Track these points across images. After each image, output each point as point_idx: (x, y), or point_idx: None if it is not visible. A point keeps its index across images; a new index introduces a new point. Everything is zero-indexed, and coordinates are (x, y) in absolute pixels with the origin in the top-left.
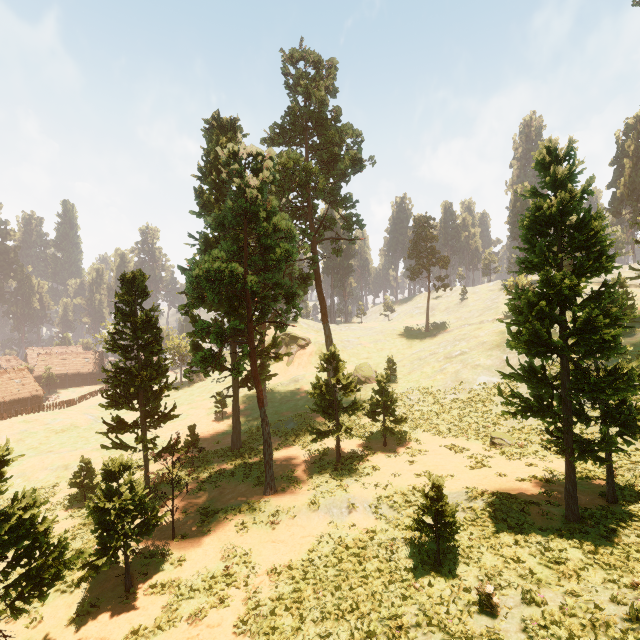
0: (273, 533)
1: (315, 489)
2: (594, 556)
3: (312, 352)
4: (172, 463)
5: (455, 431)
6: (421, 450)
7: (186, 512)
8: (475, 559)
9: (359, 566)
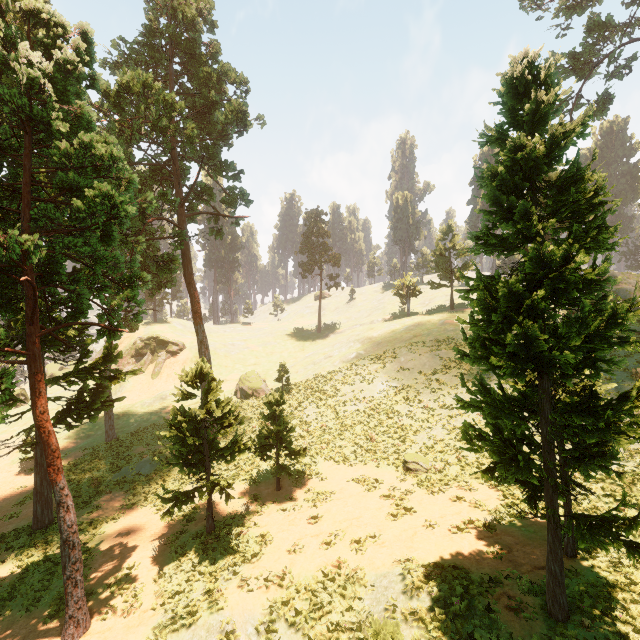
0: None
1: (165, 604)
2: None
3: (187, 360)
4: None
5: (362, 455)
6: (326, 493)
7: None
8: None
9: None
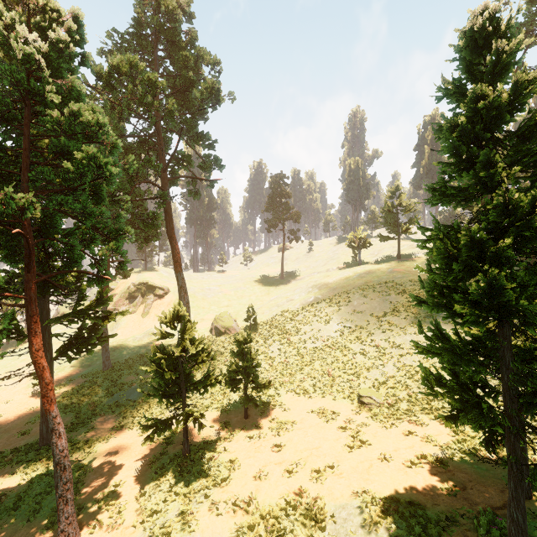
0: None
1: (144, 522)
2: None
3: (171, 302)
4: None
5: (320, 388)
6: (288, 423)
7: None
8: None
9: None
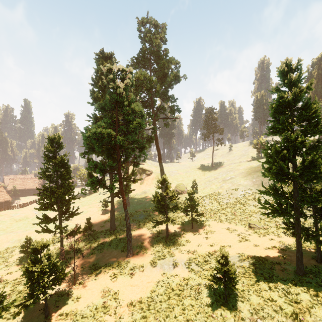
0: (131, 280)
1: (155, 253)
2: (317, 298)
3: (153, 177)
4: (74, 241)
5: (229, 220)
6: (212, 231)
7: (83, 267)
8: (247, 299)
9: (180, 302)
